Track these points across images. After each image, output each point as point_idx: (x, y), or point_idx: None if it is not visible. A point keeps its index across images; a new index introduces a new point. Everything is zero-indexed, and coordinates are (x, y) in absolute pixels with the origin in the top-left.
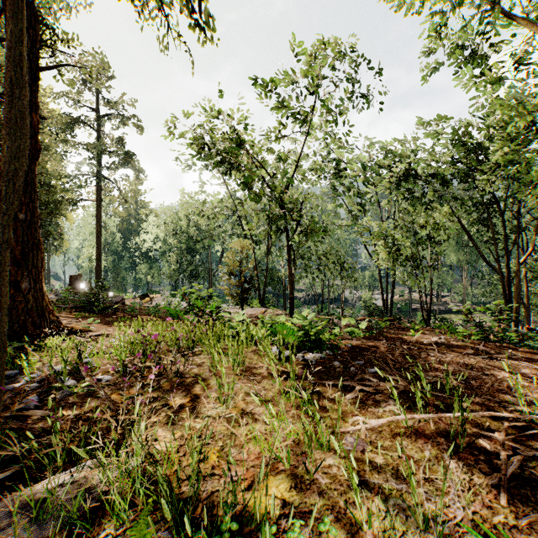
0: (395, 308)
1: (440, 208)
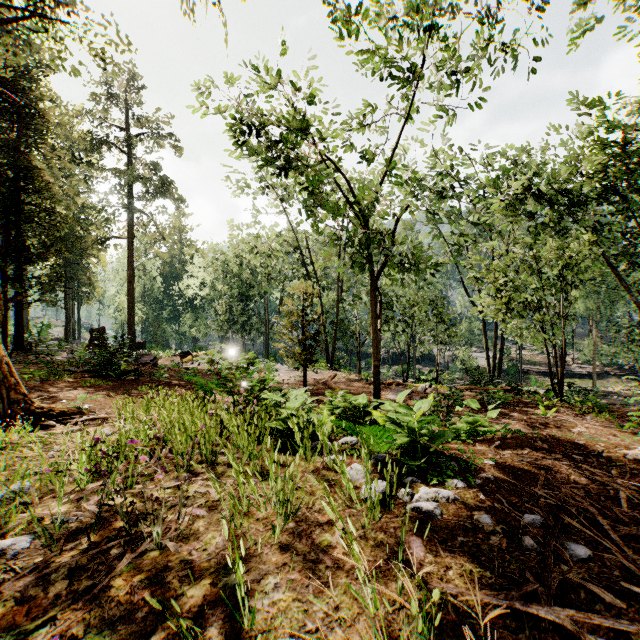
0: None
1: (579, 237)
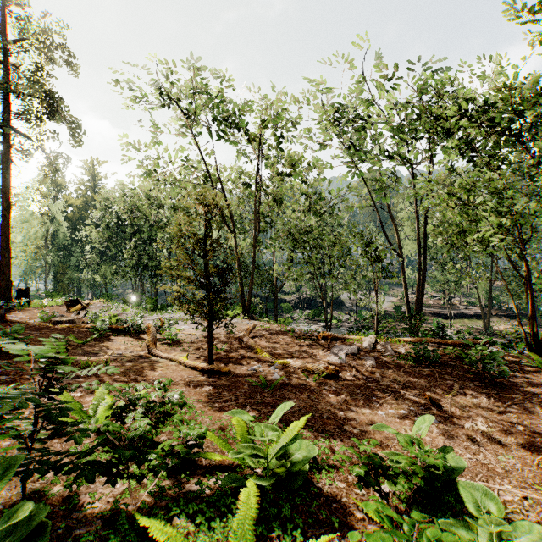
0: (401, 312)
1: None
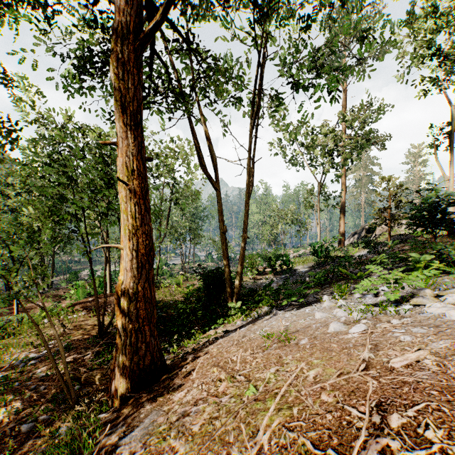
0: None
1: None
